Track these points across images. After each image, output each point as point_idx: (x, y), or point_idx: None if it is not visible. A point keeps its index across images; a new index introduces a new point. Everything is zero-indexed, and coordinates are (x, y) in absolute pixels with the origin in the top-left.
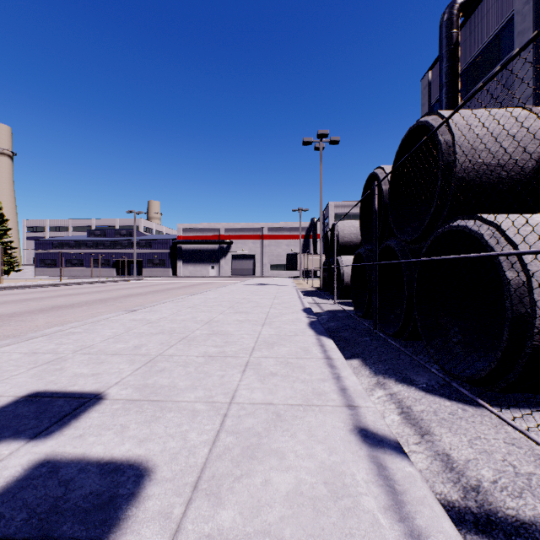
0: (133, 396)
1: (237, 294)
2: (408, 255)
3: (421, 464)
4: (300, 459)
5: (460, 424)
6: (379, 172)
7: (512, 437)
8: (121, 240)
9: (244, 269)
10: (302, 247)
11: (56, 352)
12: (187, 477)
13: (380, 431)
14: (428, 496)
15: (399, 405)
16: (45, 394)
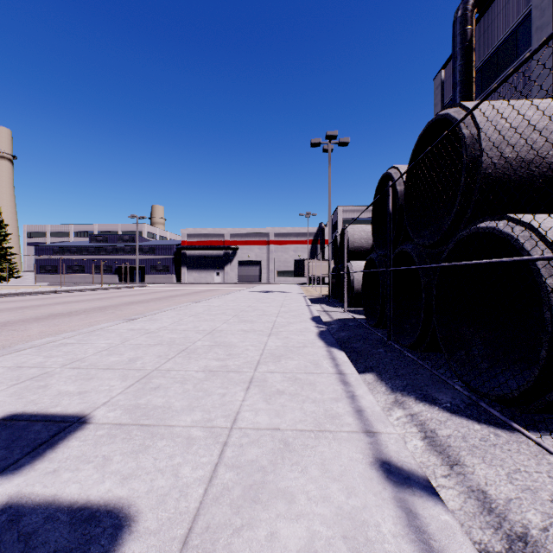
0: (122, 419)
1: (242, 302)
2: (426, 260)
3: (453, 503)
4: (313, 503)
5: (494, 453)
6: (393, 172)
7: None
8: (123, 245)
9: (250, 276)
10: (310, 253)
11: (43, 366)
12: (176, 529)
13: (406, 465)
14: None
15: (422, 428)
16: (23, 417)
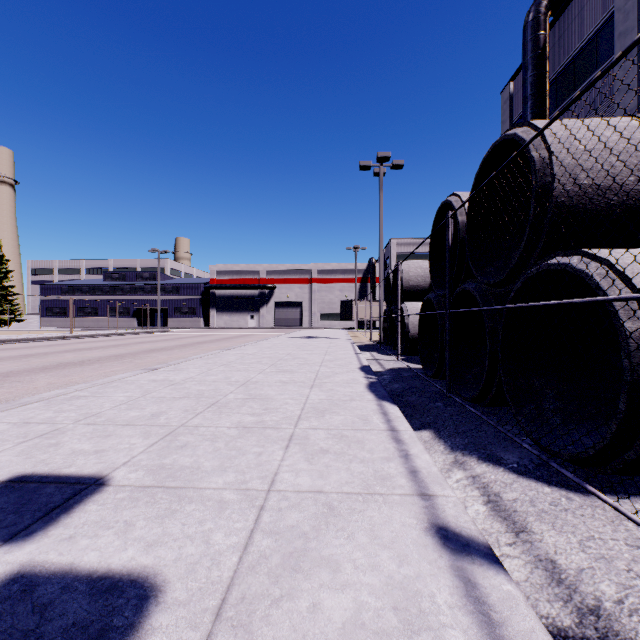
0: (145, 481)
1: (281, 349)
2: (491, 301)
3: (518, 573)
4: (360, 572)
5: (565, 519)
6: (453, 200)
7: (636, 537)
8: (143, 284)
9: (289, 319)
10: (358, 293)
11: (54, 422)
12: (208, 600)
13: (465, 531)
14: (537, 629)
15: (484, 491)
16: (32, 478)
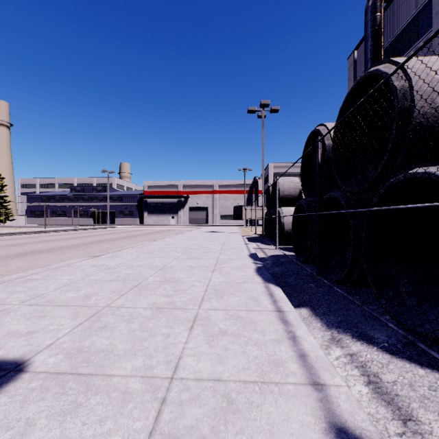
0: (60, 366)
1: (191, 241)
2: (354, 205)
3: None
4: None
5: None
6: (321, 128)
7: None
8: (97, 194)
9: (198, 219)
10: (246, 201)
11: (4, 302)
12: None
13: (365, 434)
14: None
15: (363, 371)
16: None
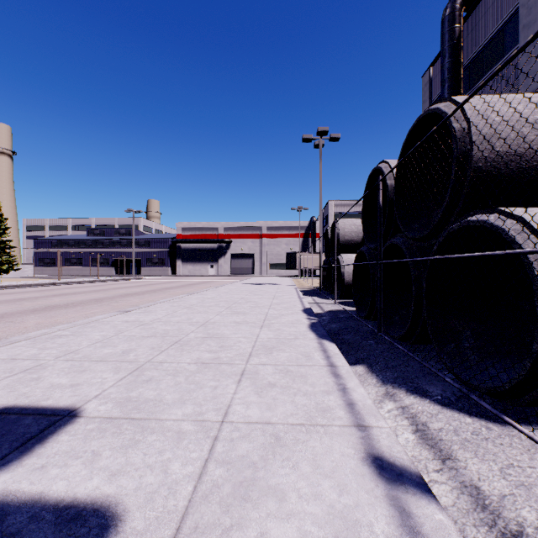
0: (112, 412)
1: (235, 294)
2: (416, 253)
3: (445, 498)
4: (304, 501)
5: (486, 447)
6: (383, 166)
7: None
8: (120, 239)
9: (243, 268)
10: (301, 246)
11: (37, 358)
12: (163, 530)
13: (398, 461)
14: None
15: (413, 421)
16: (13, 410)
